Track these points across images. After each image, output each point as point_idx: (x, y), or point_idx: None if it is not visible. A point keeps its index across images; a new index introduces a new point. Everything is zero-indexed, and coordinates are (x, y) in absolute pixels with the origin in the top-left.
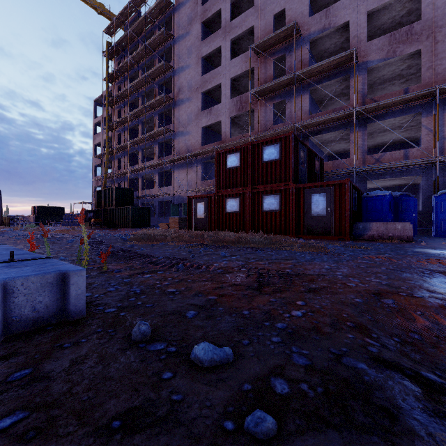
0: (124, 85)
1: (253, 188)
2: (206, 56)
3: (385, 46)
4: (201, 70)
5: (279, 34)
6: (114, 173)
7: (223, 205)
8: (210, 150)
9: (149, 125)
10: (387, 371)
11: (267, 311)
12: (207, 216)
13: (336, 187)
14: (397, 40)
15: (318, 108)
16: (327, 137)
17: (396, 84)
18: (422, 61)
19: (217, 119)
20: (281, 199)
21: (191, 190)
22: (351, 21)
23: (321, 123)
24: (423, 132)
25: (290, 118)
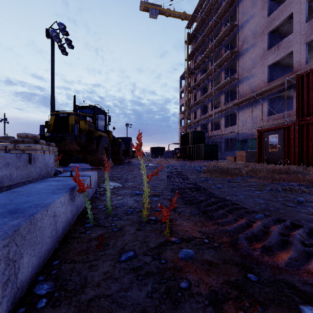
0: (198, 58)
1: None
2: None
3: None
4: (267, 11)
5: None
6: (192, 121)
7: (308, 135)
8: (279, 84)
9: (216, 82)
10: None
11: None
12: (282, 148)
13: None
14: None
15: None
16: None
17: None
18: None
19: (287, 51)
20: None
21: (256, 126)
22: None
23: None
24: None
25: None
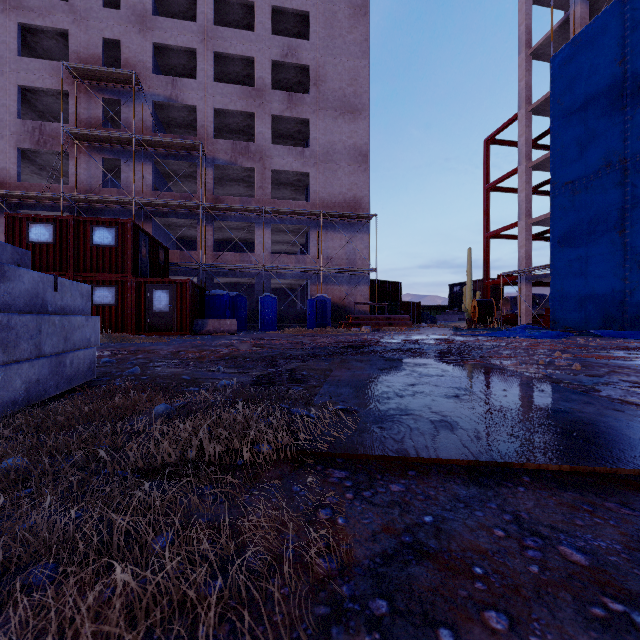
0: None
1: (76, 275)
2: None
3: (229, 151)
4: None
5: (112, 73)
6: None
7: None
8: None
9: None
10: (167, 359)
11: (125, 357)
12: None
13: (178, 285)
14: (238, 150)
15: (165, 181)
16: (176, 221)
17: (241, 186)
18: (256, 179)
19: None
20: (117, 292)
21: None
22: (199, 108)
23: (167, 206)
24: (257, 240)
25: (127, 186)
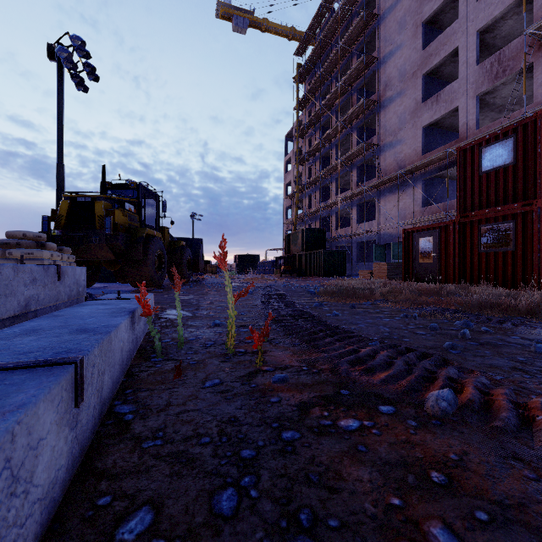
0: (315, 107)
1: None
2: (429, 18)
3: None
4: (421, 41)
5: None
6: (304, 212)
7: (472, 238)
8: (438, 157)
9: (344, 148)
10: None
11: None
12: (438, 259)
13: None
14: None
15: None
16: None
17: None
18: None
19: (450, 106)
20: None
21: (404, 223)
22: None
23: None
24: None
25: None
